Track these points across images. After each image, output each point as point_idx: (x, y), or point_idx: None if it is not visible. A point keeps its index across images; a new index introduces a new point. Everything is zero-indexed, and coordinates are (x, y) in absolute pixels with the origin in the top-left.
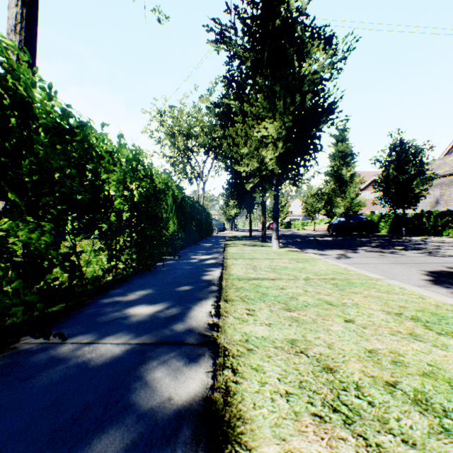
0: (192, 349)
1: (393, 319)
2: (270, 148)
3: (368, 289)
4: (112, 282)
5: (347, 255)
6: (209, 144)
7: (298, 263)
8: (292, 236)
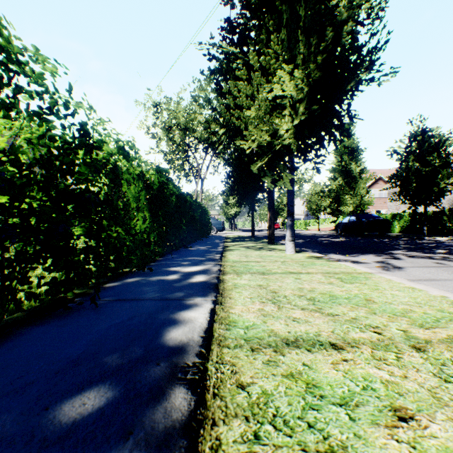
0: None
1: None
2: (287, 112)
3: None
4: None
5: (390, 263)
6: (208, 138)
7: (346, 284)
8: (299, 237)
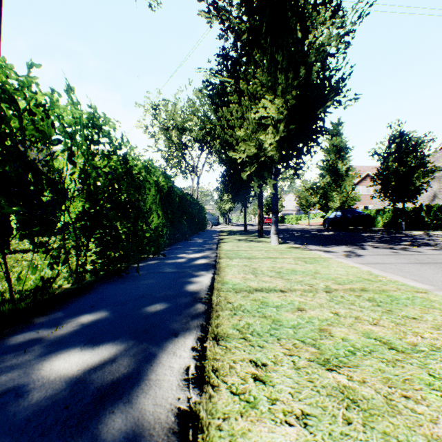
0: None
1: None
2: (270, 131)
3: (427, 310)
4: (59, 295)
5: (355, 252)
6: (204, 138)
7: (307, 264)
8: (288, 231)
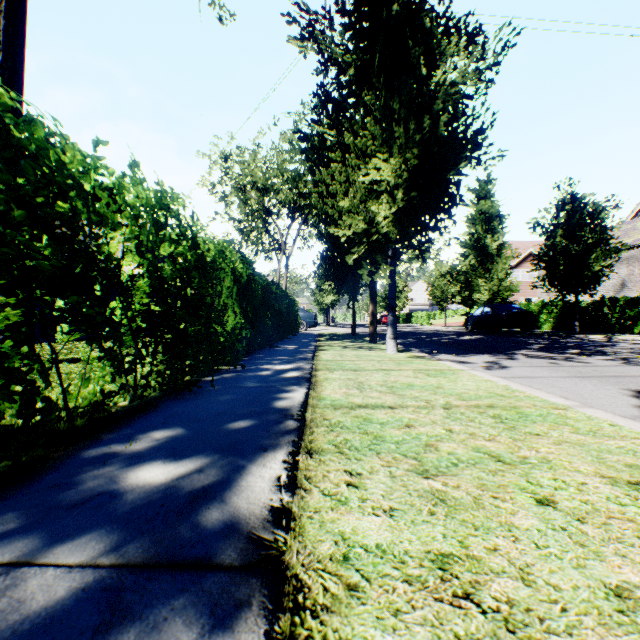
0: (227, 584)
1: (630, 497)
2: (384, 200)
3: (557, 426)
4: (121, 412)
5: (500, 363)
6: (295, 201)
7: (429, 378)
8: (415, 334)
